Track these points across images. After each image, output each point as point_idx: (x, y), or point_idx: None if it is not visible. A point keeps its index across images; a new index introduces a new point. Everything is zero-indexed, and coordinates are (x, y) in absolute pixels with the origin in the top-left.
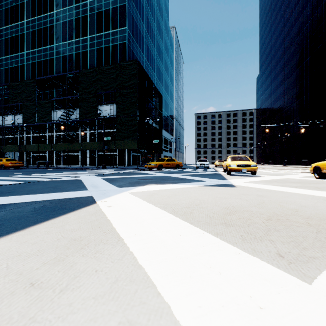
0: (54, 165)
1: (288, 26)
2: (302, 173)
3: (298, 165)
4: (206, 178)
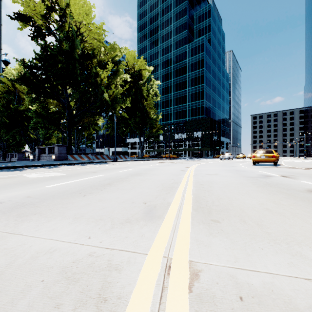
0: None
1: None
2: None
3: None
4: None
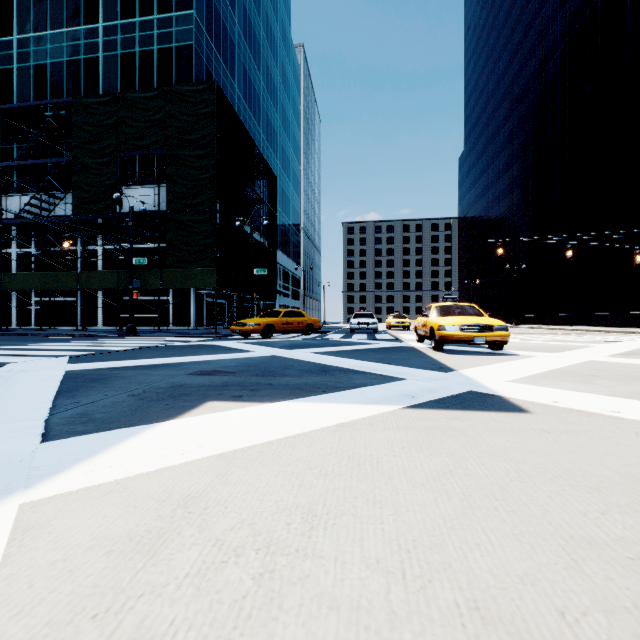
0: (13, 325)
1: (519, 58)
2: (590, 344)
3: (539, 324)
4: (391, 362)
